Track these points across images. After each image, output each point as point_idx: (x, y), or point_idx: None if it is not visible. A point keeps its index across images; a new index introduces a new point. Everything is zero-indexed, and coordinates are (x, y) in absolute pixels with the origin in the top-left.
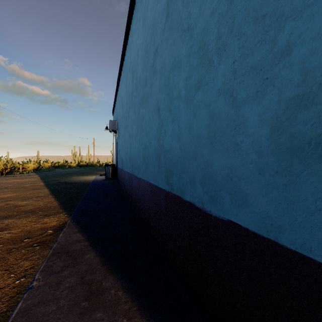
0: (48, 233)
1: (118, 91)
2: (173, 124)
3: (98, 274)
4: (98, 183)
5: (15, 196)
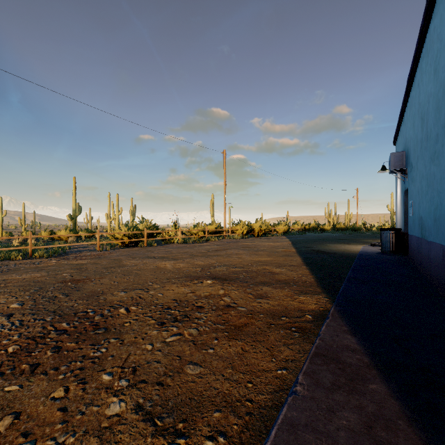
0: (306, 318)
1: (411, 96)
2: None
3: (403, 441)
4: (370, 258)
5: (269, 261)
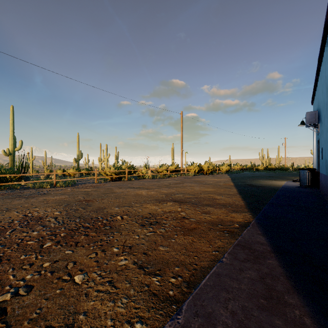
0: (235, 226)
1: (321, 70)
2: None
3: (280, 285)
4: (289, 190)
5: (213, 191)
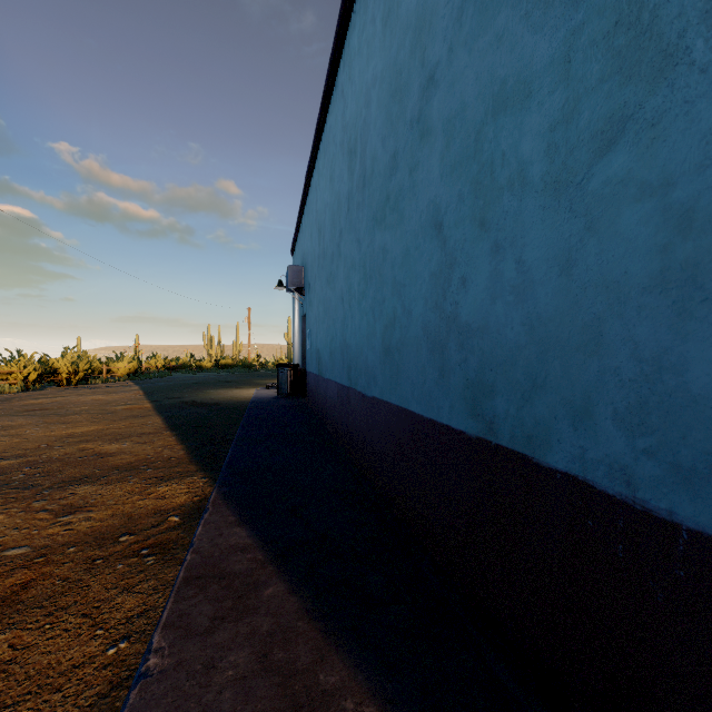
0: (171, 524)
1: (309, 200)
2: (497, 257)
3: (304, 648)
4: (265, 406)
5: (96, 432)
